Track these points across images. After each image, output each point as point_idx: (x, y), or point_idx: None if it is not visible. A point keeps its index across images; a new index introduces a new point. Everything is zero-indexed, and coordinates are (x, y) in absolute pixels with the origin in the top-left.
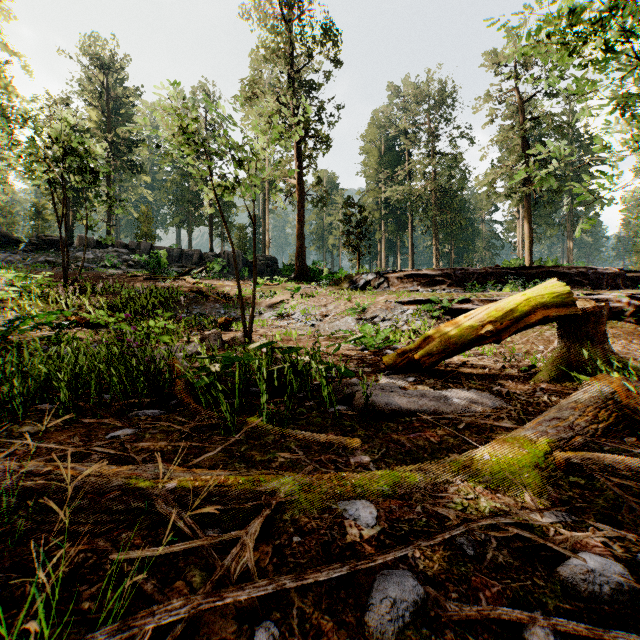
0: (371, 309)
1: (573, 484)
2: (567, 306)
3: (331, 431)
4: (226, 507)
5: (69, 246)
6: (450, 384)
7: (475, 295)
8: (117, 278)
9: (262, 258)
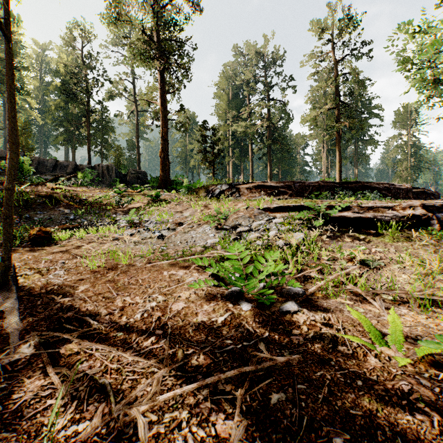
0: (232, 216)
1: None
2: None
3: None
4: None
5: None
6: None
7: (339, 202)
8: None
9: (133, 171)
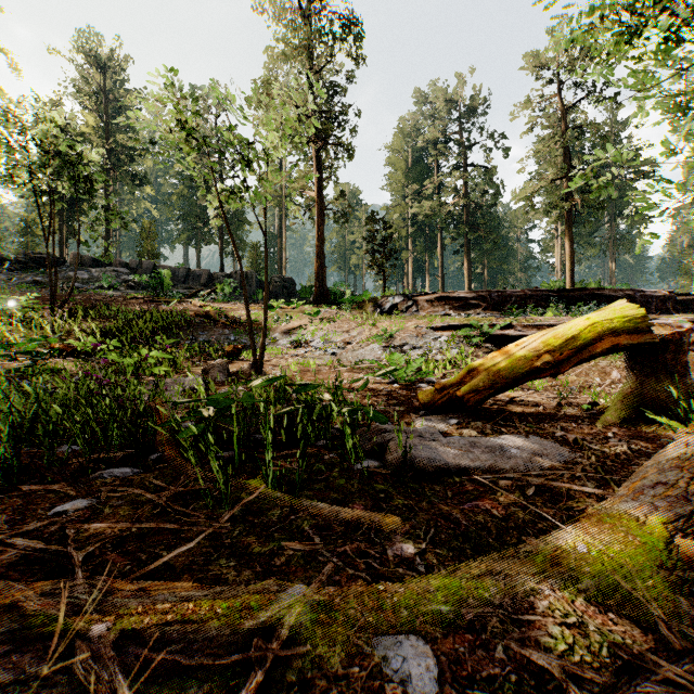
0: (400, 335)
1: None
2: (641, 332)
3: (358, 500)
4: (192, 663)
5: (61, 265)
6: (503, 428)
7: (516, 320)
8: (114, 300)
9: (278, 279)
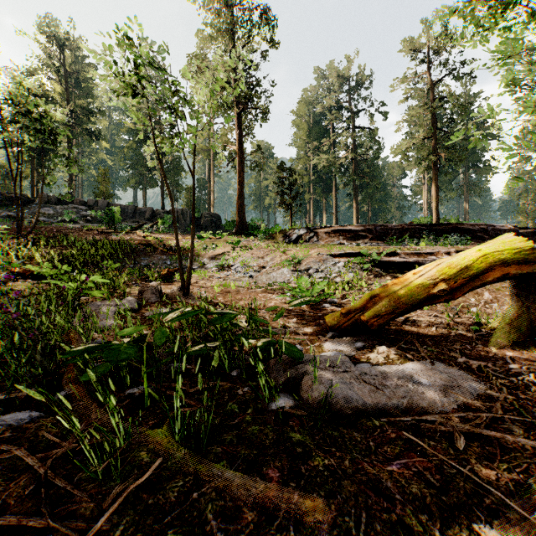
0: (305, 261)
1: None
2: (528, 263)
3: (273, 460)
4: None
5: (32, 203)
6: (408, 354)
7: (399, 248)
8: (73, 232)
9: (207, 215)
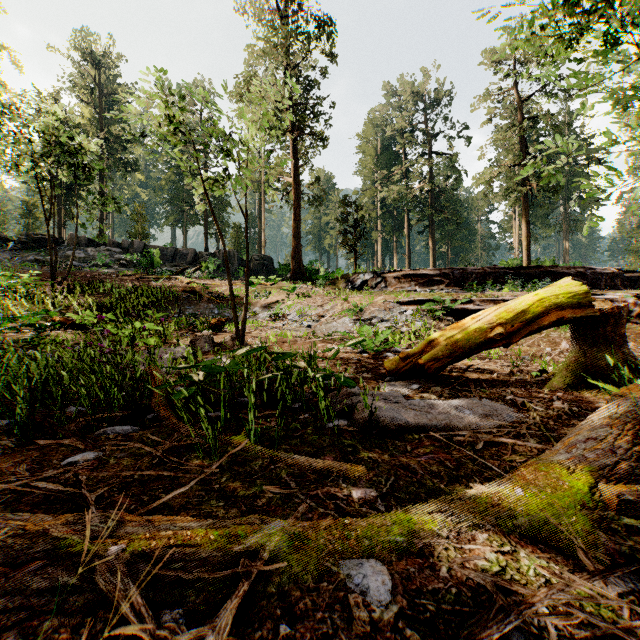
0: (369, 309)
1: (629, 529)
2: (583, 307)
3: (329, 453)
4: (191, 577)
5: (60, 245)
6: (459, 392)
7: (476, 295)
8: (108, 277)
9: (258, 257)
